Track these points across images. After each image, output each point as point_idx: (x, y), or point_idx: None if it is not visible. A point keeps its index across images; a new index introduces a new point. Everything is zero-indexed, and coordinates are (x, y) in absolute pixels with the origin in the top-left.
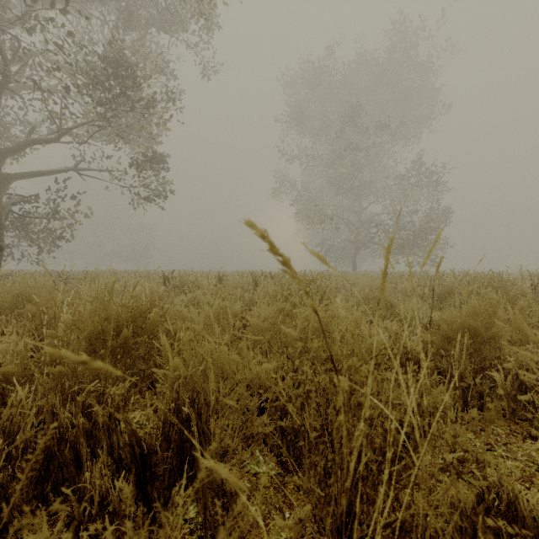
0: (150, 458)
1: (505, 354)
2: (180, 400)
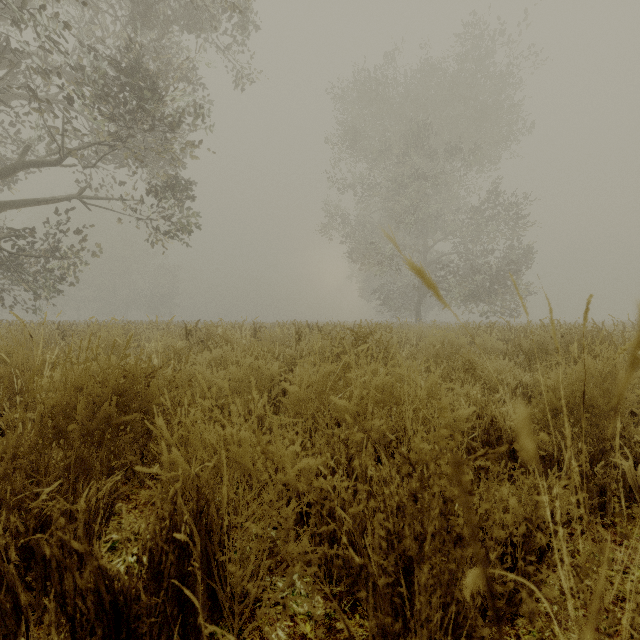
0: (127, 609)
1: (631, 433)
2: (178, 514)
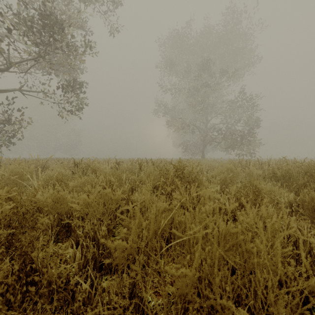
0: None
1: None
2: None
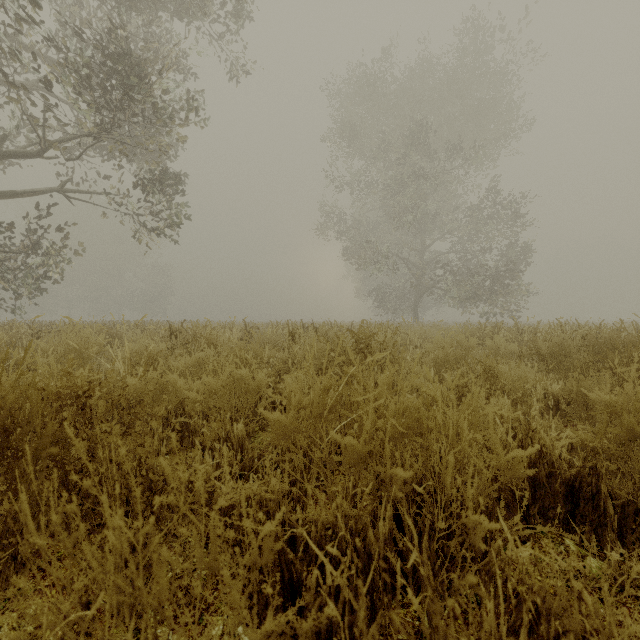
0: None
1: None
2: None
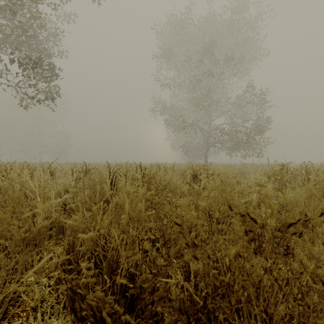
0: None
1: None
2: None
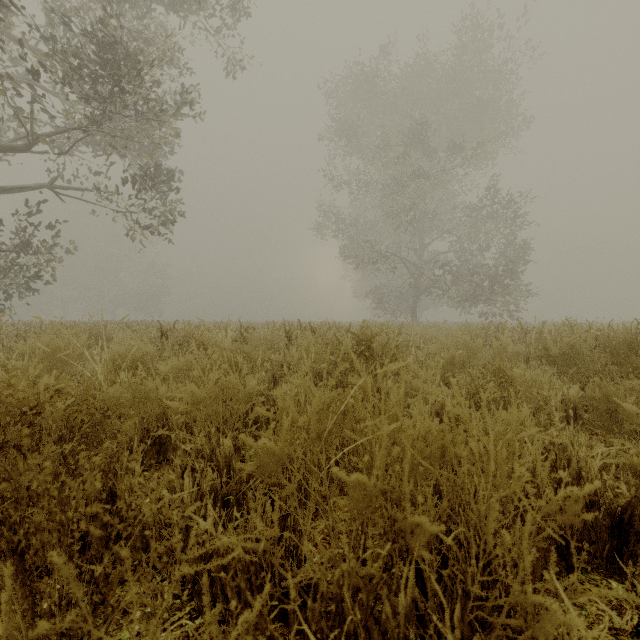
0: None
1: None
2: None
